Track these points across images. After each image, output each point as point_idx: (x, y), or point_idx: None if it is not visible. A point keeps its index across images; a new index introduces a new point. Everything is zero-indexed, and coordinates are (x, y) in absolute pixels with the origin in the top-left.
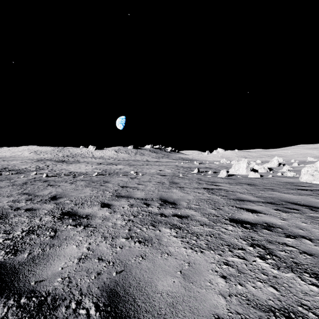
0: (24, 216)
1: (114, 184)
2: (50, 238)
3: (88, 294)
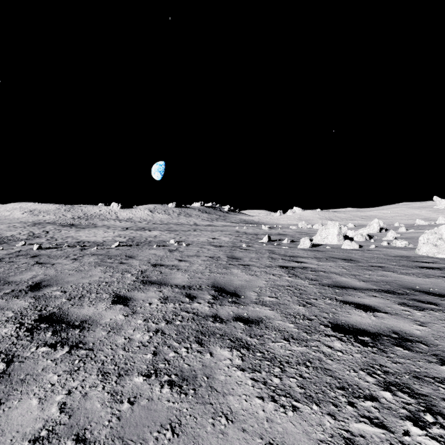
0: None
1: (143, 261)
2: None
3: None
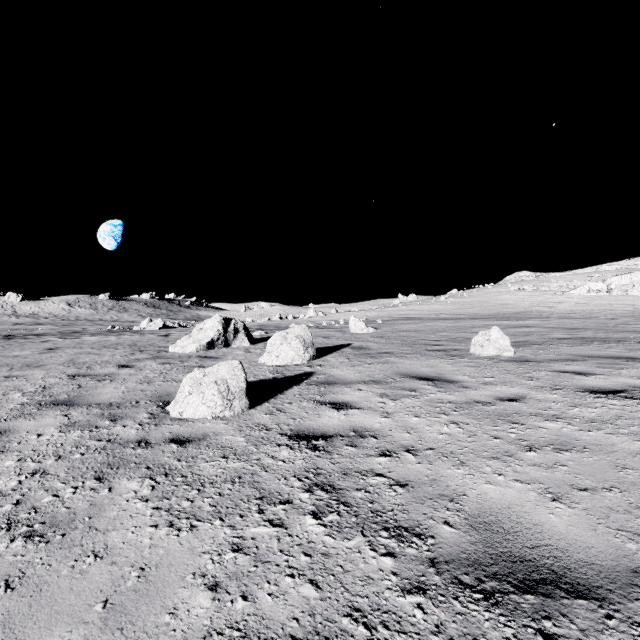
0: None
1: (6, 332)
2: None
3: None
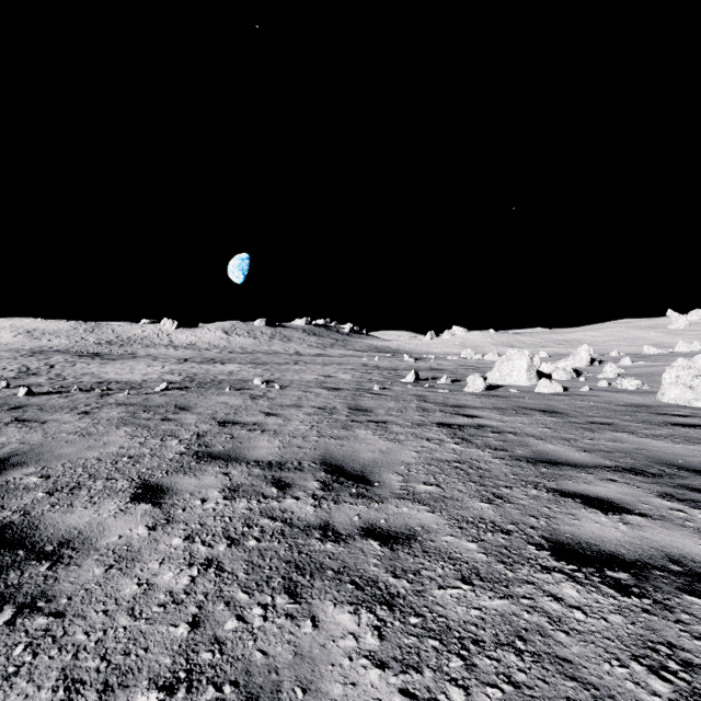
0: None
1: (203, 416)
2: None
3: None
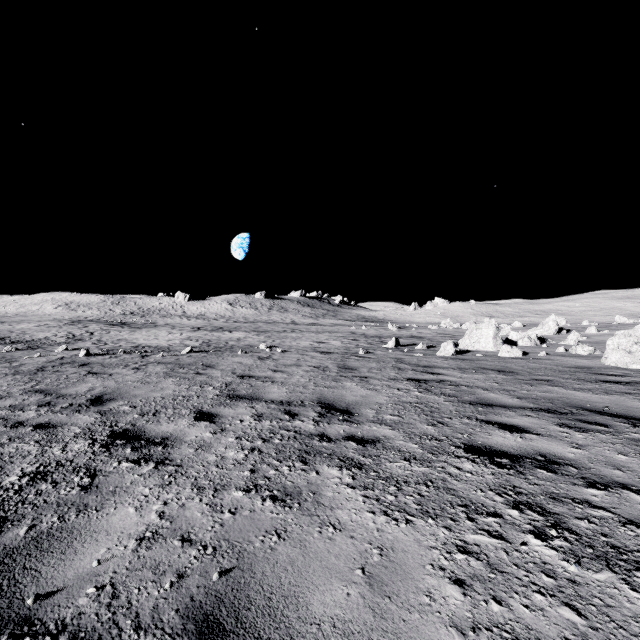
0: (29, 441)
1: (225, 371)
2: (81, 491)
3: (153, 628)
